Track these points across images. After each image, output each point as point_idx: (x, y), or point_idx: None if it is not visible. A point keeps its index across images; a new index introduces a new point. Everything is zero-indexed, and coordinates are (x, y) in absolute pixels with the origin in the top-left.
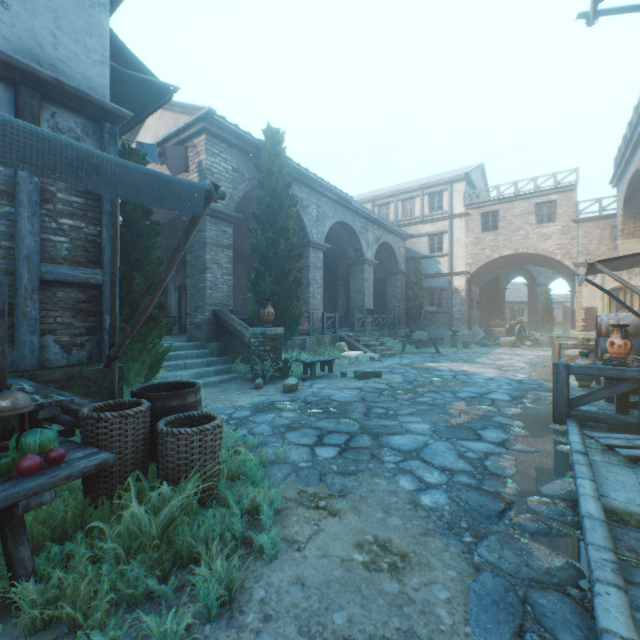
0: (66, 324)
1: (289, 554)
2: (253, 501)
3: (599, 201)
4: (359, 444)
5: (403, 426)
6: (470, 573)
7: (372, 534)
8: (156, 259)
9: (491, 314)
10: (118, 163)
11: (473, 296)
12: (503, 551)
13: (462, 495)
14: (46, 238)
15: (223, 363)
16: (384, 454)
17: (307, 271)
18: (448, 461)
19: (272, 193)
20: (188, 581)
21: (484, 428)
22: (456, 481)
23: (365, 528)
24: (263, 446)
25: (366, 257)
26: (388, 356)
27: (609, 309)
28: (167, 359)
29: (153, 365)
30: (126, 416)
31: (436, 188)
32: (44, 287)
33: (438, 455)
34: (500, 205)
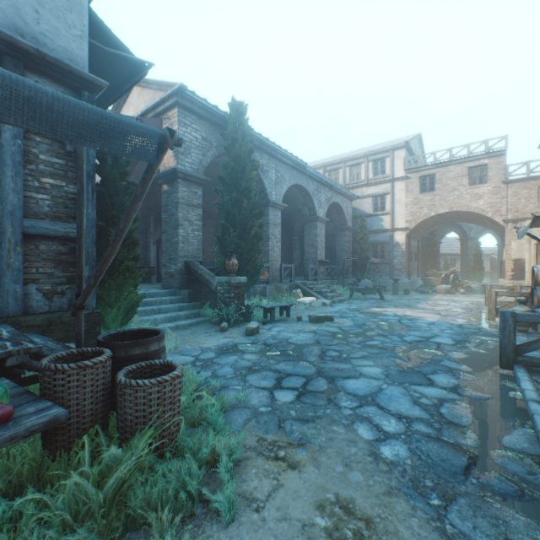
0: (48, 274)
1: (247, 515)
2: (212, 452)
3: (527, 164)
4: (316, 388)
5: (356, 370)
6: None
7: (333, 492)
8: None
9: (427, 265)
10: (56, 97)
11: (412, 249)
12: (477, 519)
13: (422, 447)
14: (29, 196)
15: (193, 308)
16: (340, 399)
17: (267, 227)
18: (403, 407)
19: (236, 158)
20: None
21: (434, 372)
22: (414, 430)
23: (326, 484)
24: (225, 389)
25: (318, 215)
26: (338, 302)
27: (536, 260)
28: (144, 304)
29: (128, 311)
30: (84, 367)
31: (379, 155)
32: (27, 240)
33: (393, 401)
34: (436, 169)
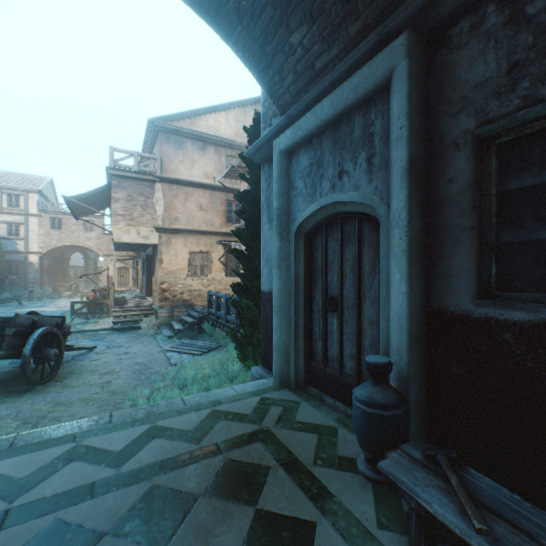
0: None
1: None
2: None
3: None
4: None
5: None
6: None
7: None
8: None
9: (59, 277)
10: None
11: (45, 266)
12: None
13: None
14: None
15: None
16: None
17: None
18: None
19: None
20: None
21: None
22: None
23: None
24: None
25: None
26: None
27: (119, 277)
28: None
29: None
30: None
31: (15, 191)
32: None
33: None
34: (64, 215)
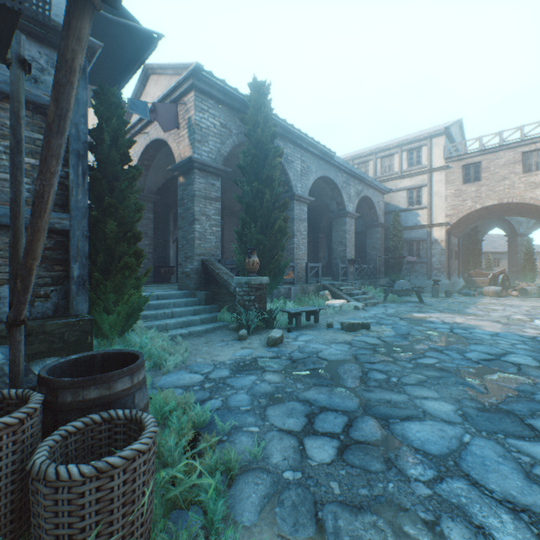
0: None
1: None
2: None
3: None
4: (364, 435)
5: (417, 405)
6: None
7: None
8: (134, 205)
9: (469, 264)
10: None
11: (452, 247)
12: None
13: None
14: (3, 178)
15: (210, 311)
16: (405, 461)
17: (292, 223)
18: (514, 487)
19: (257, 144)
20: None
21: (534, 415)
22: None
23: None
24: (237, 431)
25: (347, 210)
26: (371, 305)
27: None
28: (155, 307)
29: (130, 316)
30: None
31: (415, 144)
32: (1, 232)
33: (491, 470)
34: (483, 156)
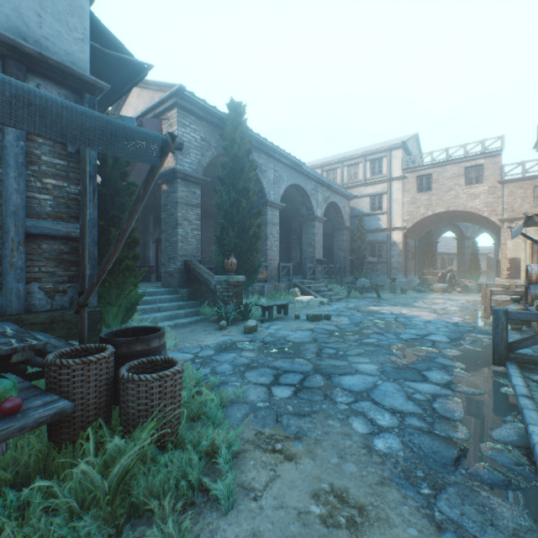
0: (50, 273)
1: (245, 504)
2: (212, 444)
3: (522, 164)
4: (312, 384)
5: (353, 366)
6: (432, 532)
7: (328, 482)
8: None
9: (424, 264)
10: (65, 105)
11: (409, 248)
12: (464, 507)
13: (415, 440)
14: (31, 196)
15: (192, 306)
16: (336, 395)
17: (265, 227)
18: (398, 403)
19: (235, 158)
20: (142, 534)
21: (428, 369)
22: (407, 424)
23: (321, 475)
24: (224, 385)
25: (316, 215)
26: (336, 300)
27: (531, 259)
28: (143, 303)
29: (129, 309)
30: (88, 362)
31: (377, 155)
32: (30, 240)
33: (387, 396)
34: (433, 169)
